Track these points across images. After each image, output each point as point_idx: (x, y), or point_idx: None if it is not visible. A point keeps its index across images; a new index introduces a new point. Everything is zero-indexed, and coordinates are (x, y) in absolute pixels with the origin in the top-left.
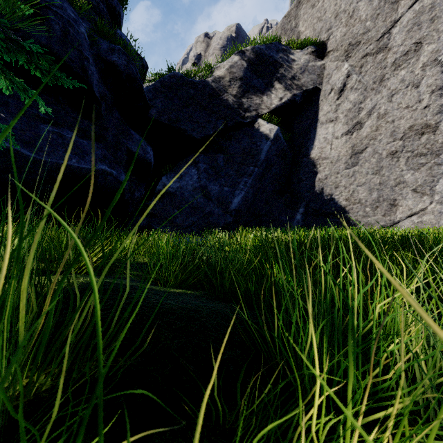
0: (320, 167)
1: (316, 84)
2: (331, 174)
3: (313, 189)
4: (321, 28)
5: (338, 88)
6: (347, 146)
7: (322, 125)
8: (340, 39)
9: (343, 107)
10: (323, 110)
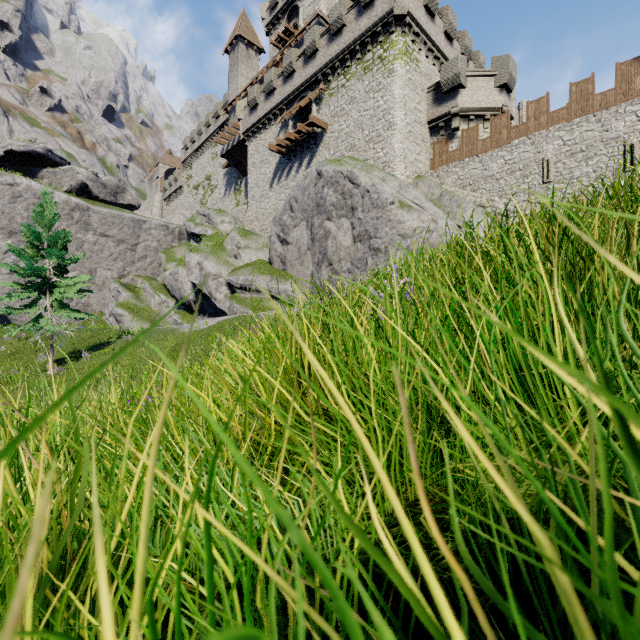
0: None
1: None
2: None
3: None
4: None
5: (4, 250)
6: (10, 280)
7: None
8: (6, 225)
9: (8, 260)
10: None
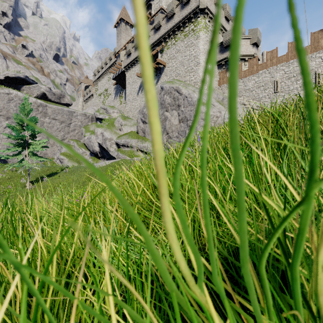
0: None
1: None
2: (2, 148)
3: None
4: None
5: (4, 126)
6: (7, 141)
7: None
8: (5, 114)
9: (6, 131)
10: None
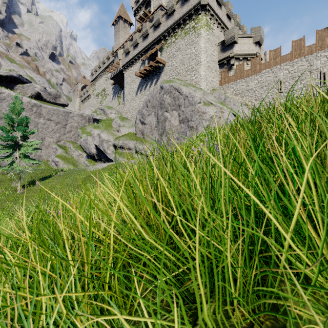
0: None
1: None
2: None
3: None
4: None
5: None
6: None
7: None
8: None
9: None
10: None
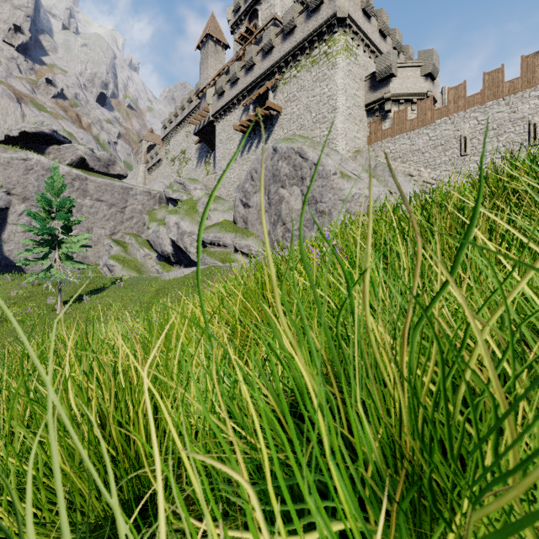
0: (9, 244)
1: (7, 206)
2: (15, 248)
3: (5, 254)
4: (10, 182)
5: (19, 212)
6: (24, 237)
7: (10, 225)
8: (21, 193)
9: (22, 221)
10: (11, 218)
